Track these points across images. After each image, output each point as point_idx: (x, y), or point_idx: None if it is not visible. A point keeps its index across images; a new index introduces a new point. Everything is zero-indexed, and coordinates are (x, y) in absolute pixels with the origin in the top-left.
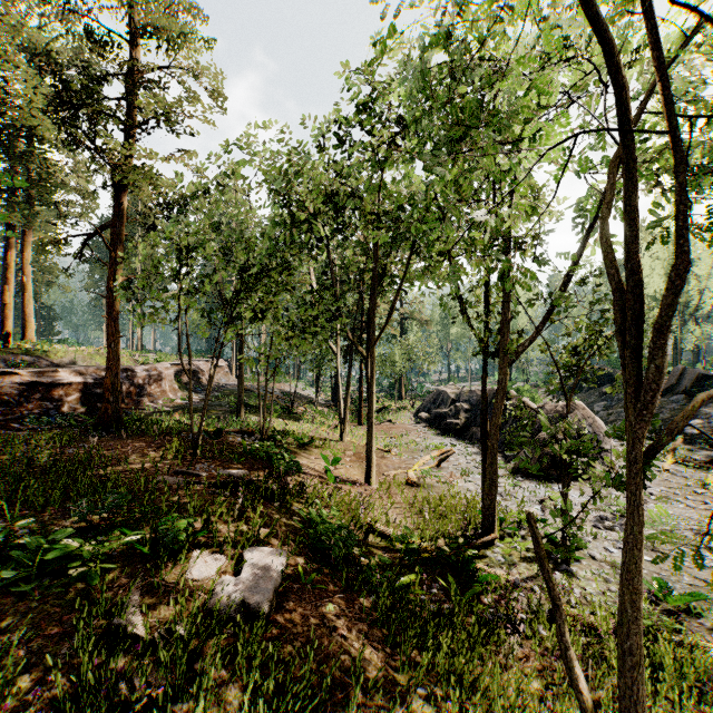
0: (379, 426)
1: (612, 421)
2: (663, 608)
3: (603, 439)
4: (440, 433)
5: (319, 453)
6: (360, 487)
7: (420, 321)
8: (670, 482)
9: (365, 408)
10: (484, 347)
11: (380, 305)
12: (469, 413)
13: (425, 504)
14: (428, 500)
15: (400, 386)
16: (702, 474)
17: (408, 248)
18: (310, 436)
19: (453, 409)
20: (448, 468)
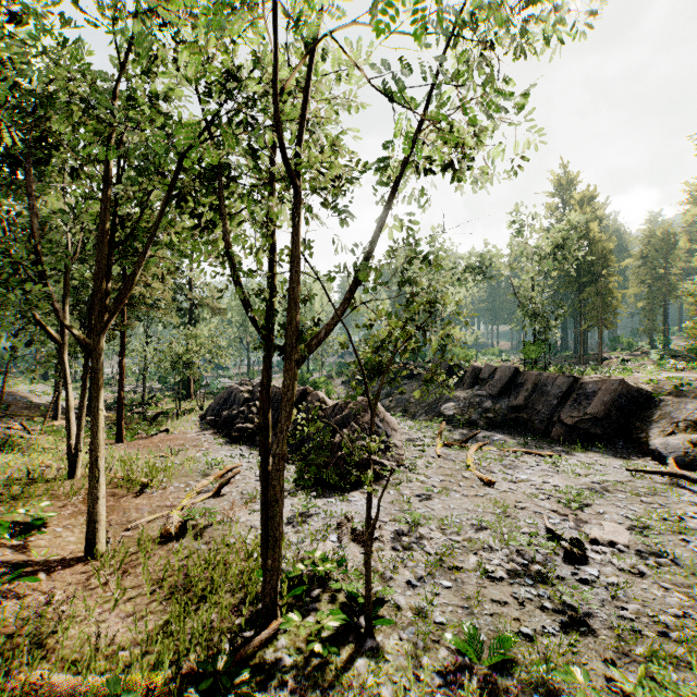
0: (149, 440)
1: (392, 408)
2: (480, 675)
3: (392, 433)
4: (229, 441)
5: (2, 516)
6: (70, 570)
7: (213, 309)
8: (445, 469)
9: (138, 414)
10: (266, 337)
11: (150, 283)
12: None
13: (181, 577)
14: (186, 570)
15: (188, 383)
16: (463, 454)
17: (165, 193)
18: (3, 480)
19: (246, 410)
20: (231, 494)
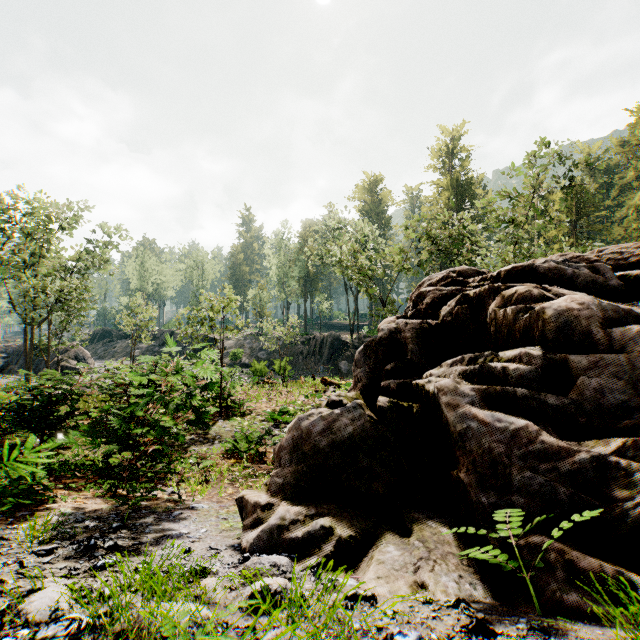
0: None
1: (106, 357)
2: None
3: (88, 359)
4: None
5: None
6: None
7: None
8: None
9: None
10: (26, 321)
11: None
12: (8, 359)
13: None
14: None
15: None
16: None
17: None
18: None
19: None
20: None
